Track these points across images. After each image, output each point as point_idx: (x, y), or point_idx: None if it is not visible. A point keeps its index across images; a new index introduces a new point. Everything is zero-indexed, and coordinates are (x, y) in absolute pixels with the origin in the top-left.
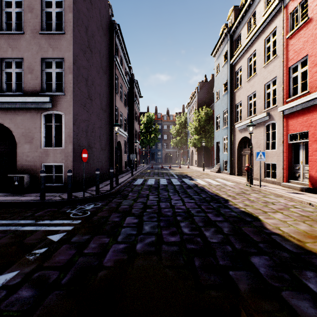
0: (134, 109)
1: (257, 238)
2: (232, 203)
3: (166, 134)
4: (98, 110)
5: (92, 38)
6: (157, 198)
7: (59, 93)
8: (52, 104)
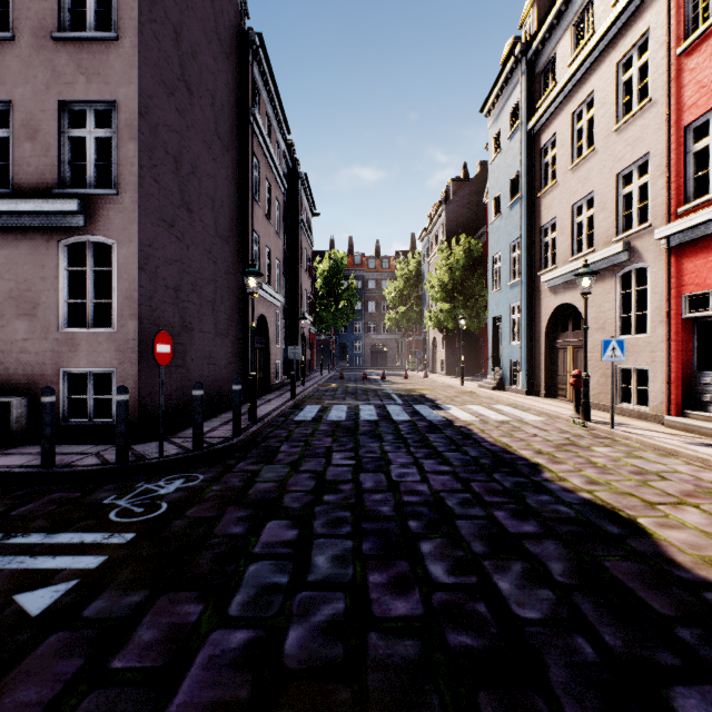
0: (299, 242)
1: (663, 603)
2: (551, 476)
3: (373, 301)
4: (209, 237)
5: (192, 60)
6: (352, 461)
7: (104, 191)
8: (86, 219)
